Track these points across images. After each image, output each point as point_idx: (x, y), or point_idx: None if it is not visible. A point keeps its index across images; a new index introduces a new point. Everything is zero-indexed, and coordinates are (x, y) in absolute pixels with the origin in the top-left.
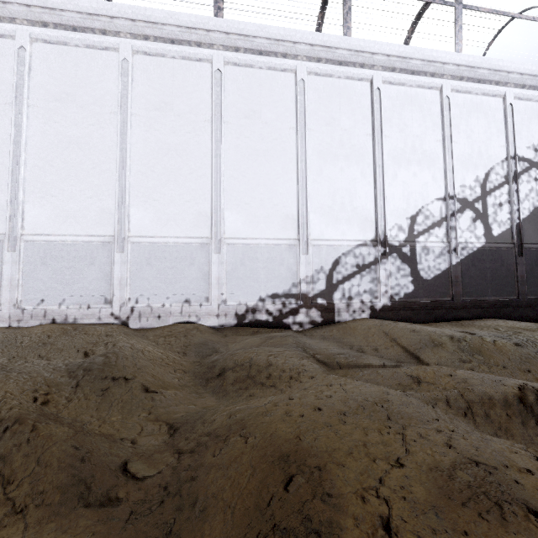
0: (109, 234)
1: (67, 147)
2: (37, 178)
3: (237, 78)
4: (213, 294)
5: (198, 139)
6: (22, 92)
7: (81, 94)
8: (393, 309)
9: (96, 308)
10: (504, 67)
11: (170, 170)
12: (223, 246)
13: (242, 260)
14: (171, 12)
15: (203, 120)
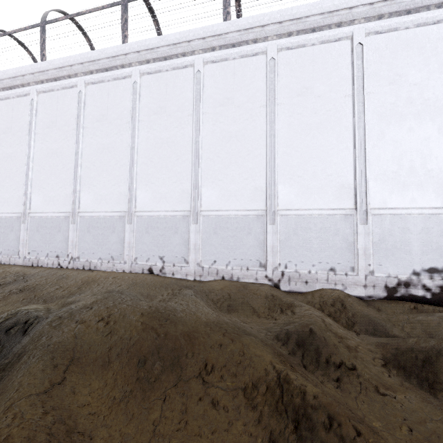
0: (261, 209)
1: (229, 140)
2: (209, 167)
3: (379, 46)
4: (360, 264)
5: (339, 114)
6: (198, 105)
7: (237, 96)
8: None
9: (253, 271)
10: None
11: (312, 148)
12: (369, 217)
13: (390, 230)
14: (314, 3)
15: (343, 96)
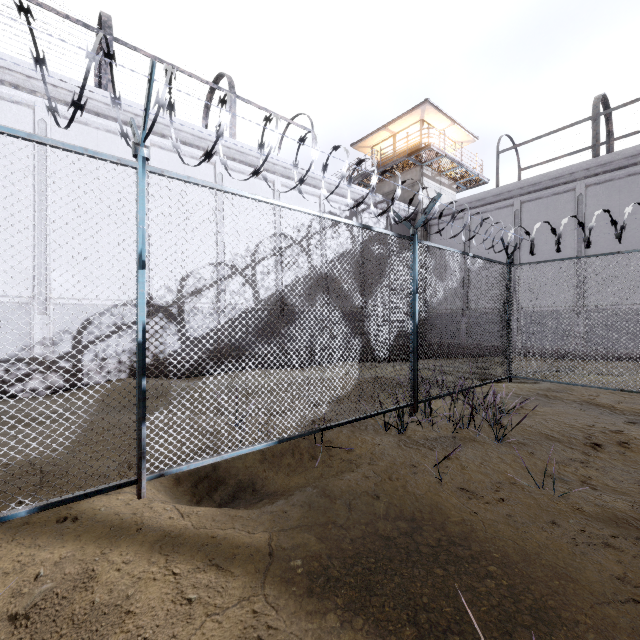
0: None
1: None
2: None
3: None
4: None
5: None
6: None
7: None
8: (157, 367)
9: None
10: (270, 159)
11: None
12: None
13: None
14: None
15: None
